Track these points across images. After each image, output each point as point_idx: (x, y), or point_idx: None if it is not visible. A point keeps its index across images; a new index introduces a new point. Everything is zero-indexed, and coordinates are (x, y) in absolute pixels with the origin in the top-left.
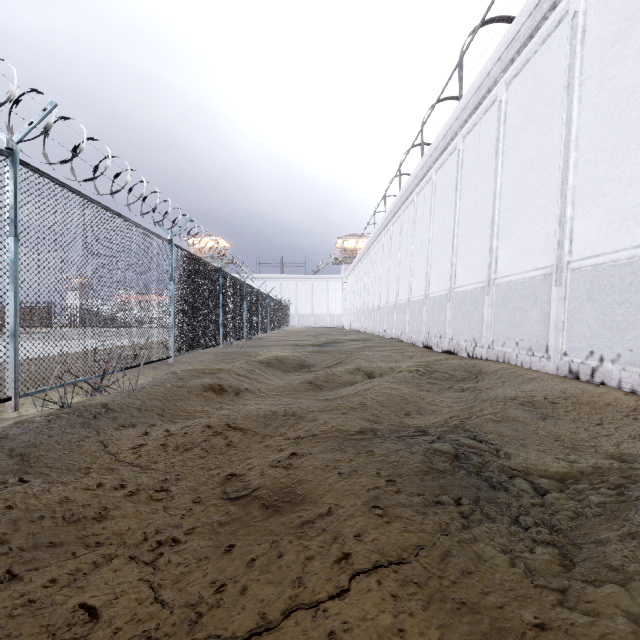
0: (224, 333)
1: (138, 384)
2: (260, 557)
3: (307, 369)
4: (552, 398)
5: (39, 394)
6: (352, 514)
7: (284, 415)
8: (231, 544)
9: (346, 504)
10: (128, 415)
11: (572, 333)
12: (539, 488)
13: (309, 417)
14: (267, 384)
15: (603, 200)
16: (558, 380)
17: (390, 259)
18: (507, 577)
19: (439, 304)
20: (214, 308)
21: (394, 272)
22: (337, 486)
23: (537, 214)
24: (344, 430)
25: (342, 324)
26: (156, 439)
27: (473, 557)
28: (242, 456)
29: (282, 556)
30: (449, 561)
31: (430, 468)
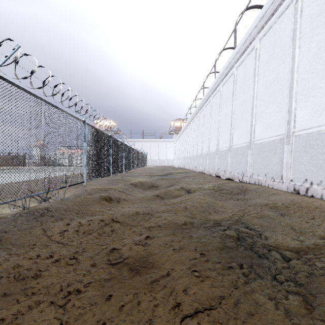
0: (113, 169)
1: (66, 196)
2: (127, 304)
3: (156, 188)
4: (286, 204)
5: (13, 202)
6: (181, 276)
7: (143, 214)
8: (110, 294)
9: (177, 269)
10: (59, 214)
11: (295, 169)
12: (285, 257)
13: (156, 215)
14: (134, 196)
15: (312, 99)
16: (288, 194)
17: (198, 131)
18: (275, 317)
19: (224, 154)
20: (107, 156)
21: (200, 138)
22: (172, 257)
23: (276, 107)
24: (175, 223)
25: (174, 164)
26: (73, 227)
27: (253, 303)
28: (119, 237)
29: (140, 304)
30: (239, 307)
31: (224, 246)
